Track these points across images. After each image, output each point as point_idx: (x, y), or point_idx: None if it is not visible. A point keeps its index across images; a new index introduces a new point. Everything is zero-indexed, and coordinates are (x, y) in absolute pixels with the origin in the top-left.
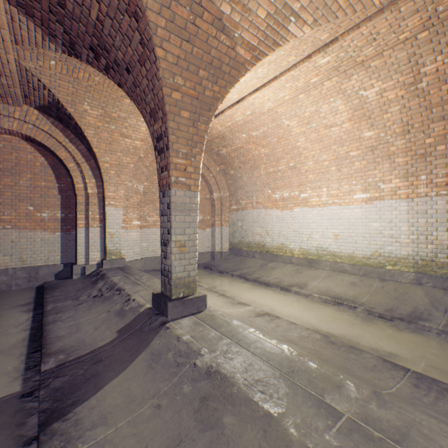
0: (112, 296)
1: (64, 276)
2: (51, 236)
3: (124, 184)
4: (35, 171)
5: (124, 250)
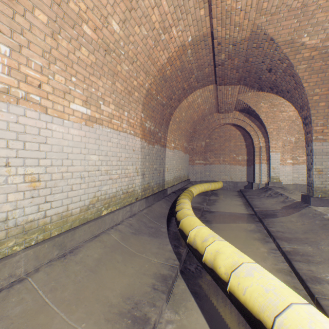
0: (276, 196)
1: (247, 188)
2: (242, 168)
3: (281, 138)
4: (235, 138)
5: (280, 177)
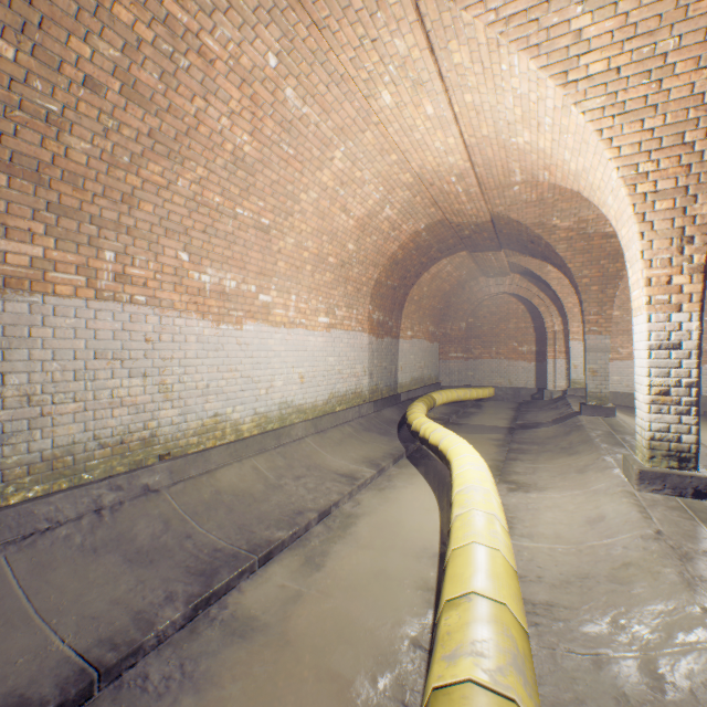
0: (560, 407)
1: (536, 398)
2: (527, 366)
3: None
4: (517, 317)
5: None
